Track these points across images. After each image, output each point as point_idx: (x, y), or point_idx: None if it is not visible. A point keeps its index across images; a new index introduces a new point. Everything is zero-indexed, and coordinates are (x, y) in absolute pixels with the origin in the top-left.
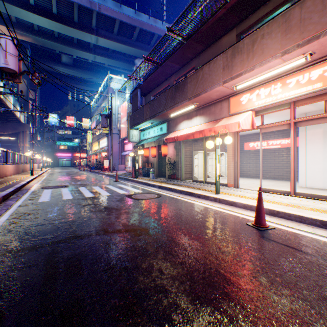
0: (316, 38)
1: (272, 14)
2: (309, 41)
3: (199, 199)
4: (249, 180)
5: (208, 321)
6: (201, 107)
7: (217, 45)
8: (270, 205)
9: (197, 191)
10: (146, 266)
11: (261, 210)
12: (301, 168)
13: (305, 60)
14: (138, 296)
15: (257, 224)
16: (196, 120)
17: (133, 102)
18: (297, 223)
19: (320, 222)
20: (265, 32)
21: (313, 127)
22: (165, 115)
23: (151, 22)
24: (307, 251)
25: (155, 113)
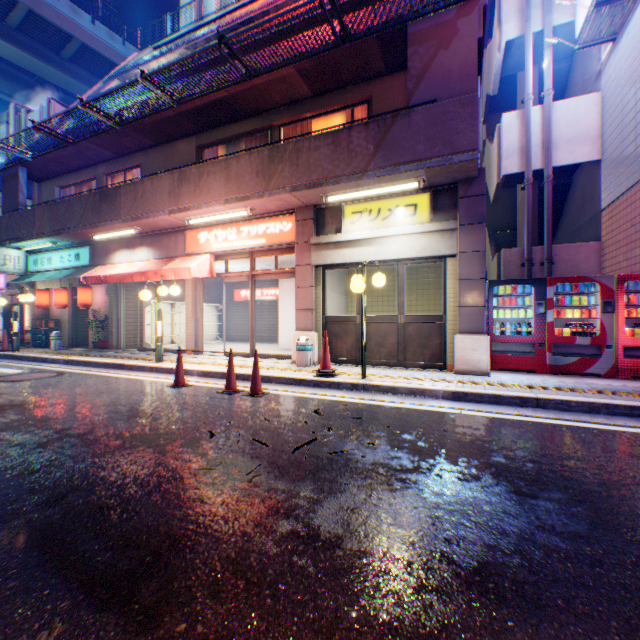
0: (248, 198)
1: (234, 141)
2: (244, 199)
3: (132, 372)
4: (236, 344)
5: (67, 430)
6: (150, 233)
7: (174, 148)
8: (208, 367)
9: (133, 361)
10: (15, 423)
11: (180, 369)
12: (281, 327)
13: (249, 214)
14: (2, 434)
15: (176, 384)
16: (142, 252)
17: (7, 191)
18: (222, 379)
19: (236, 375)
20: (212, 171)
21: (291, 280)
22: (85, 235)
23: (64, 7)
24: (198, 394)
25: (62, 227)
